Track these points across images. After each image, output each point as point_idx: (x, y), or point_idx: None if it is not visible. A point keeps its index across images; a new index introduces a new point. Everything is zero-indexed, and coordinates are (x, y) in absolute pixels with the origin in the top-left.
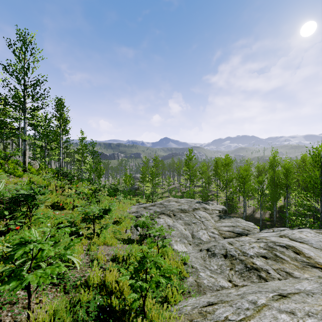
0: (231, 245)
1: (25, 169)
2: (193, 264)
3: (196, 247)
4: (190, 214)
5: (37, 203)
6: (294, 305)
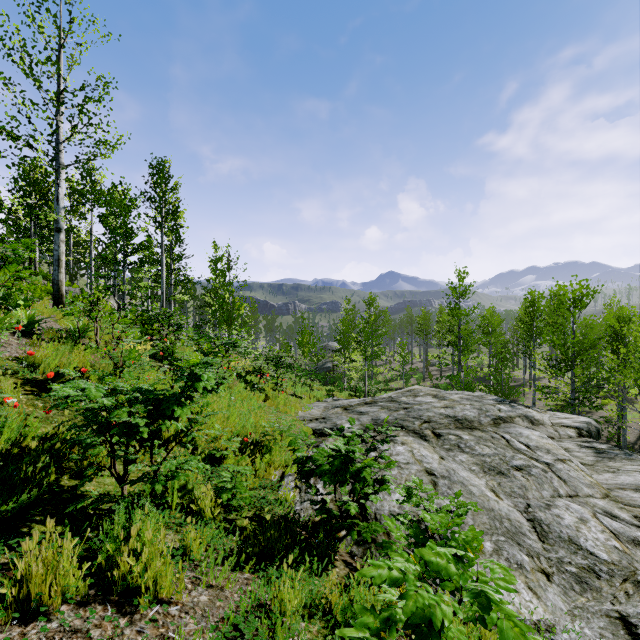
0: None
1: (60, 300)
2: None
3: (582, 593)
4: (490, 434)
5: None
6: None
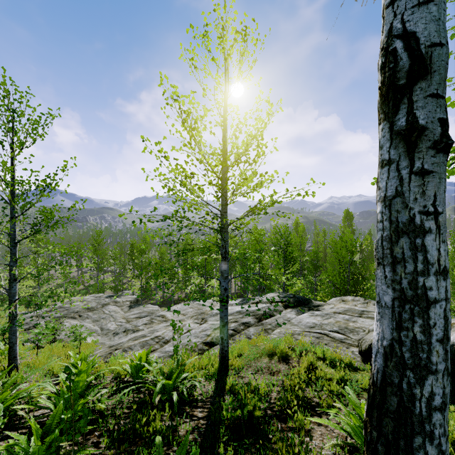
0: (130, 325)
1: None
2: (102, 342)
3: (105, 336)
4: (99, 311)
5: None
6: (140, 332)
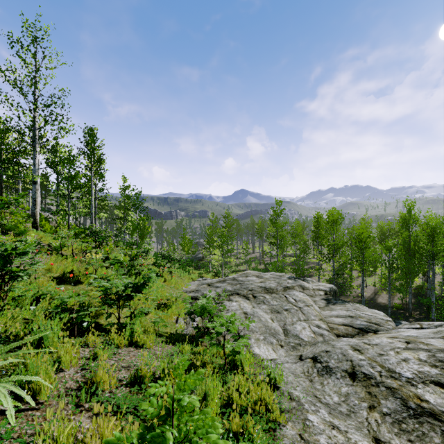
0: (360, 353)
1: (36, 225)
2: (292, 391)
3: (293, 351)
4: (279, 295)
5: (14, 270)
6: None
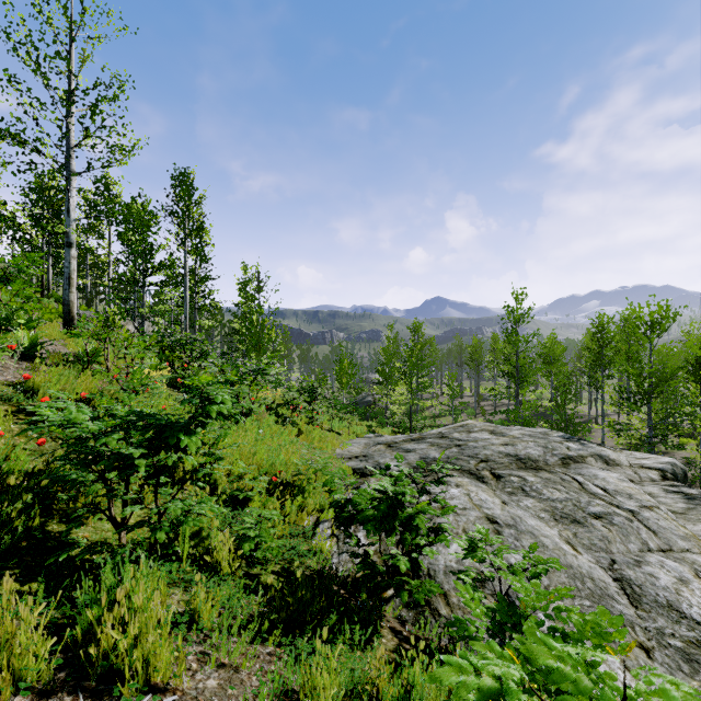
0: None
1: (71, 322)
2: None
3: (693, 675)
4: (559, 475)
5: None
6: None
